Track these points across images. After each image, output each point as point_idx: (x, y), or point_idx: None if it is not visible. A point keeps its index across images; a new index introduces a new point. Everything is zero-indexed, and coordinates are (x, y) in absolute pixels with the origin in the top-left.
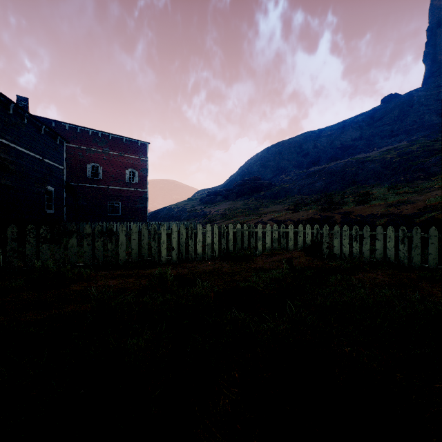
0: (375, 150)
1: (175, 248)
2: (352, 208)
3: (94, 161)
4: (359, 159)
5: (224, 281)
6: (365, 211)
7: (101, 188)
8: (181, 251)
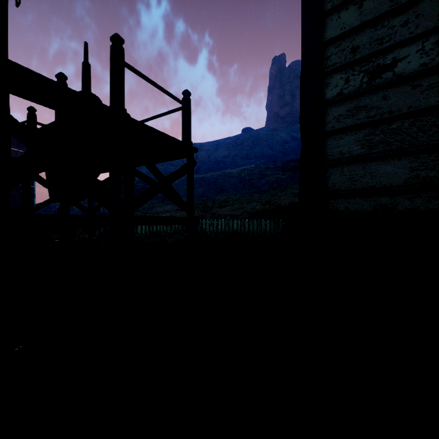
0: (237, 168)
1: None
2: (217, 210)
3: None
4: (226, 174)
5: None
6: (223, 212)
7: None
8: None
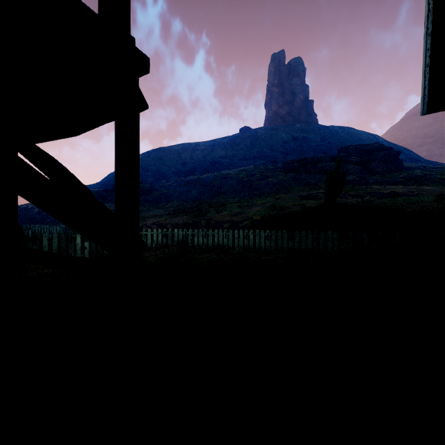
0: (234, 169)
1: (88, 248)
2: (213, 215)
3: None
4: (223, 175)
5: None
6: (220, 218)
7: None
8: (92, 250)
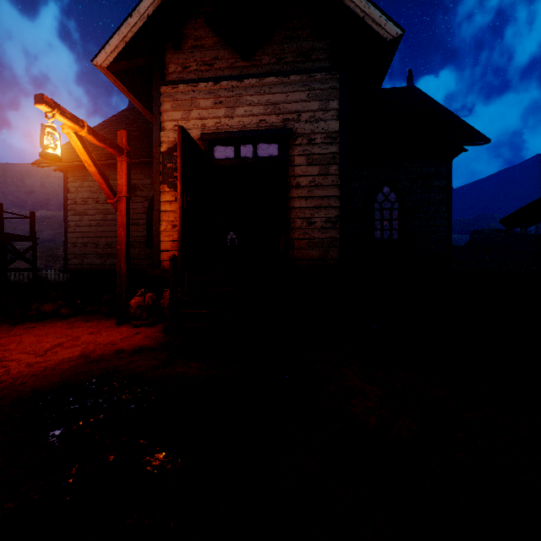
0: None
1: None
2: None
3: None
4: None
5: None
6: None
7: None
8: None
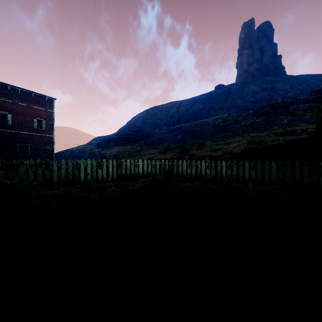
0: (211, 118)
1: (90, 174)
2: (194, 152)
3: (4, 110)
4: (202, 122)
5: (121, 188)
6: (200, 154)
7: (11, 133)
8: (93, 176)
